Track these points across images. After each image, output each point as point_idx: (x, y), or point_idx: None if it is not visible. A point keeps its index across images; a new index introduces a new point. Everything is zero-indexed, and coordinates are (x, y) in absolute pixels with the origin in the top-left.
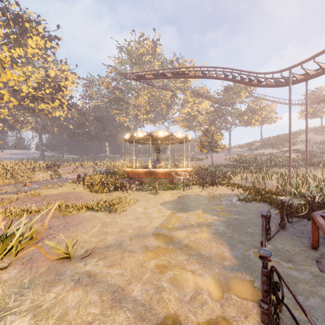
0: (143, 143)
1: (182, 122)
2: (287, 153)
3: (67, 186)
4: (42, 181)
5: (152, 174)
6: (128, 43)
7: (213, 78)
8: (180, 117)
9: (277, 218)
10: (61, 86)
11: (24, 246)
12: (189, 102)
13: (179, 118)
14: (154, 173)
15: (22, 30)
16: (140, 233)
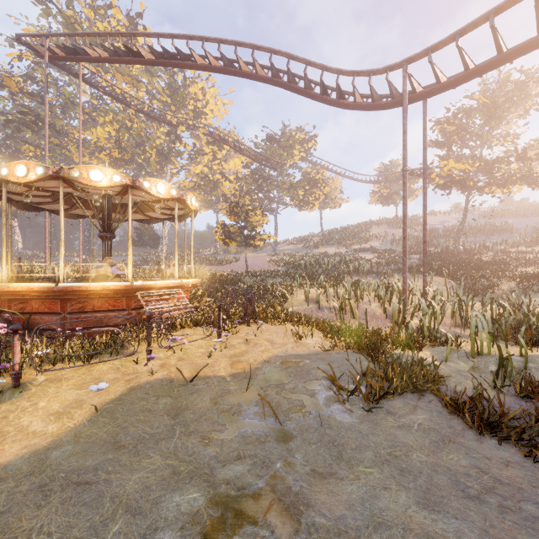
0: (71, 214)
1: (191, 190)
2: (360, 252)
3: None
4: None
5: (70, 300)
6: (66, 3)
7: (248, 76)
8: (187, 181)
9: None
10: None
11: None
12: (204, 153)
13: (186, 182)
14: (76, 297)
15: None
16: None
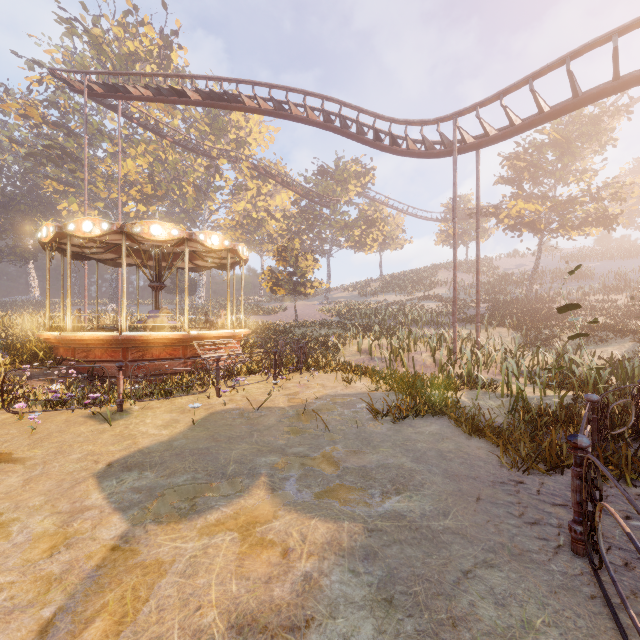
0: (117, 263)
1: (232, 230)
2: (423, 301)
3: None
4: None
5: (131, 349)
6: (93, 20)
7: (300, 120)
8: (227, 220)
9: (510, 481)
10: None
11: None
12: (247, 188)
13: (226, 221)
14: (137, 345)
15: None
16: None
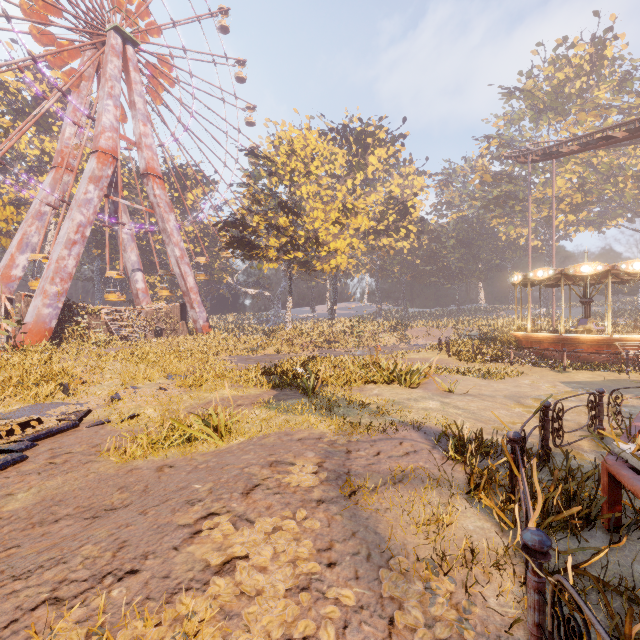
0: (553, 285)
1: None
2: None
3: (427, 352)
4: (390, 346)
5: (567, 344)
6: (526, 76)
7: None
8: None
9: None
10: (407, 207)
11: (420, 381)
12: None
13: None
14: (571, 342)
15: (362, 148)
16: (517, 396)
